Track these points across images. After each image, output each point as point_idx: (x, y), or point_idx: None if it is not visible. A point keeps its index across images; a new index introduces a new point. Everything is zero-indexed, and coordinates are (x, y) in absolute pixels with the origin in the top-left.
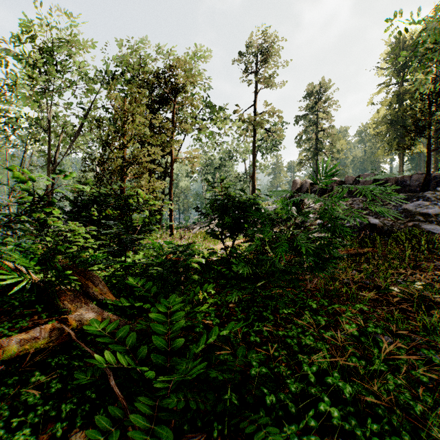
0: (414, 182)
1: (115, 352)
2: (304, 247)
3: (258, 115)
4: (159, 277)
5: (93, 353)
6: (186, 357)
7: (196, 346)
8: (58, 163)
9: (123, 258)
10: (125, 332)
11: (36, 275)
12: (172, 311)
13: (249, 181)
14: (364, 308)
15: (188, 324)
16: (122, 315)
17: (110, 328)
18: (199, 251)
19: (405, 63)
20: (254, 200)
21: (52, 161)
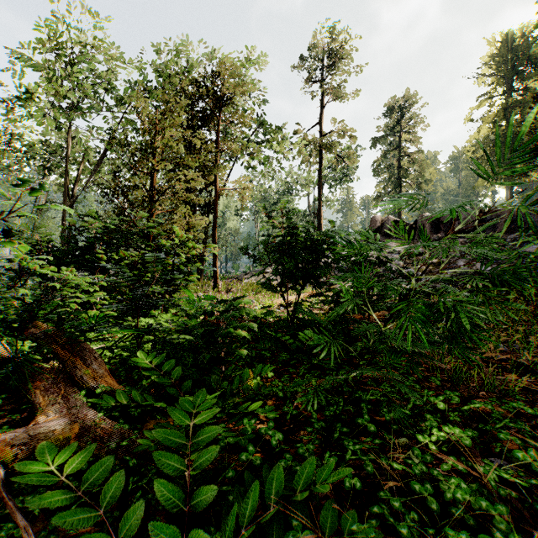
0: (536, 217)
1: (97, 495)
2: (462, 310)
3: (325, 135)
4: (191, 347)
5: (25, 528)
6: (220, 525)
7: (240, 497)
8: (75, 198)
9: (142, 319)
10: (102, 472)
11: (20, 342)
12: (198, 423)
13: (313, 220)
14: (526, 409)
15: (227, 441)
16: (120, 419)
17: (73, 465)
18: (248, 310)
19: (514, 68)
20: (327, 237)
21: (69, 195)
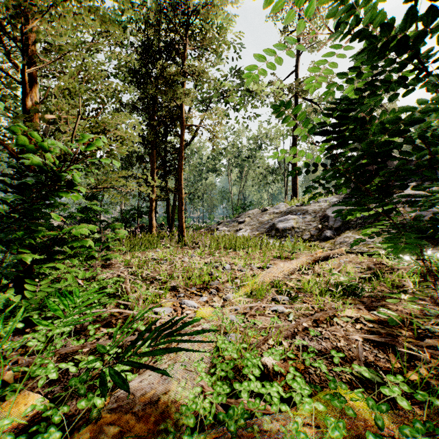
0: None
1: None
2: None
3: (300, 82)
4: None
5: None
6: None
7: None
8: None
9: None
10: None
11: None
12: None
13: (283, 172)
14: None
15: None
16: None
17: None
18: None
19: None
20: None
21: None
